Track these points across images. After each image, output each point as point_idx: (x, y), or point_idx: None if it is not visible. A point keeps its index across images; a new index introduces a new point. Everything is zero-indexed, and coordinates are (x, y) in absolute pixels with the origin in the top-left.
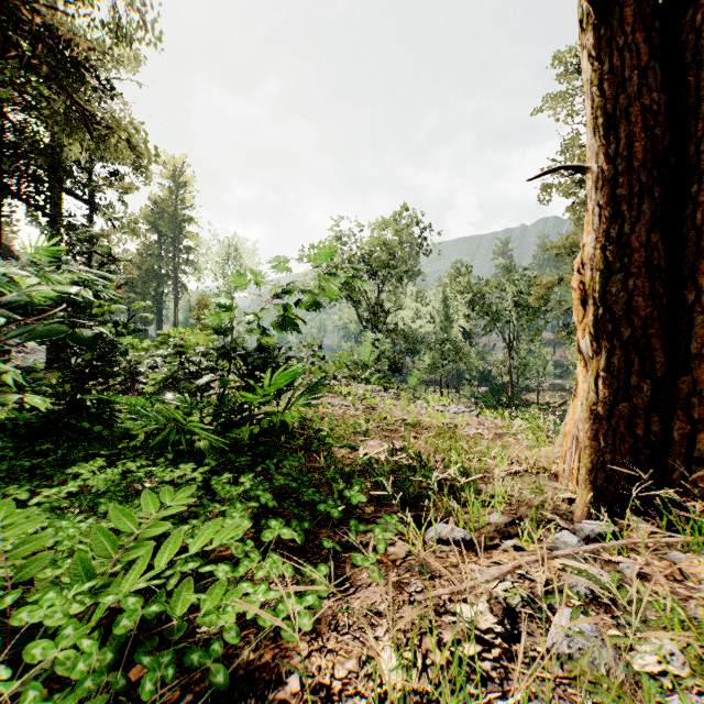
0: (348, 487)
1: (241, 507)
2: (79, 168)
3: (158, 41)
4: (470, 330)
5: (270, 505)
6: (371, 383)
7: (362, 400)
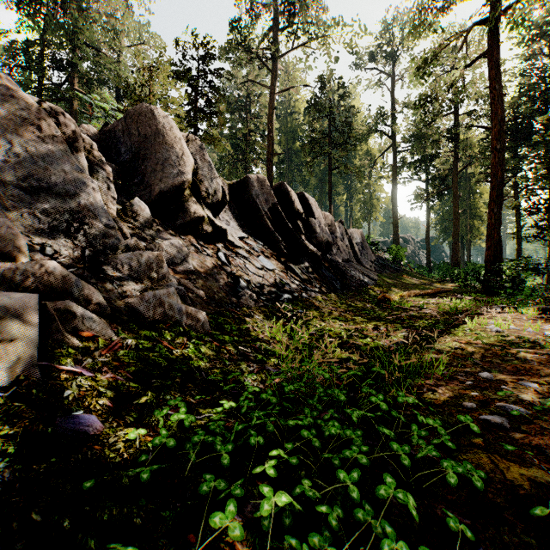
0: None
1: None
2: None
3: None
4: None
5: None
6: None
7: None
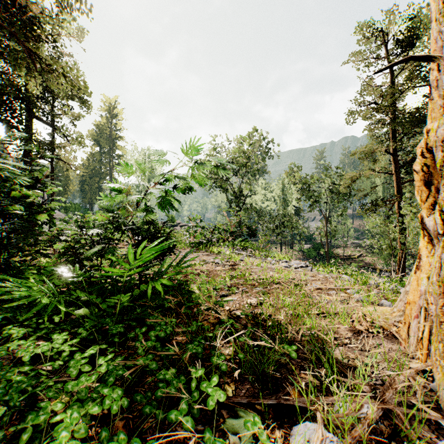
0: (211, 354)
1: (77, 417)
2: (44, 102)
3: (89, 10)
4: (299, 208)
5: (114, 409)
6: (235, 244)
7: (228, 259)
